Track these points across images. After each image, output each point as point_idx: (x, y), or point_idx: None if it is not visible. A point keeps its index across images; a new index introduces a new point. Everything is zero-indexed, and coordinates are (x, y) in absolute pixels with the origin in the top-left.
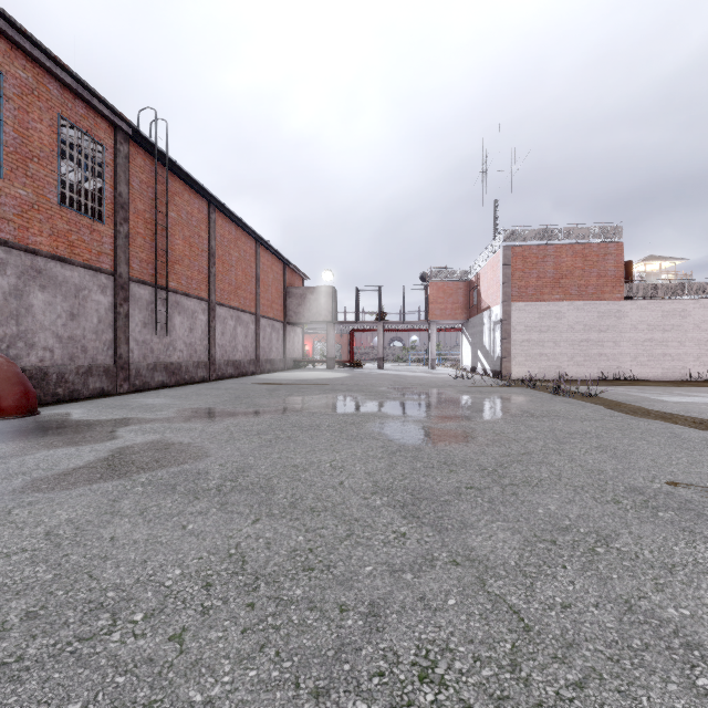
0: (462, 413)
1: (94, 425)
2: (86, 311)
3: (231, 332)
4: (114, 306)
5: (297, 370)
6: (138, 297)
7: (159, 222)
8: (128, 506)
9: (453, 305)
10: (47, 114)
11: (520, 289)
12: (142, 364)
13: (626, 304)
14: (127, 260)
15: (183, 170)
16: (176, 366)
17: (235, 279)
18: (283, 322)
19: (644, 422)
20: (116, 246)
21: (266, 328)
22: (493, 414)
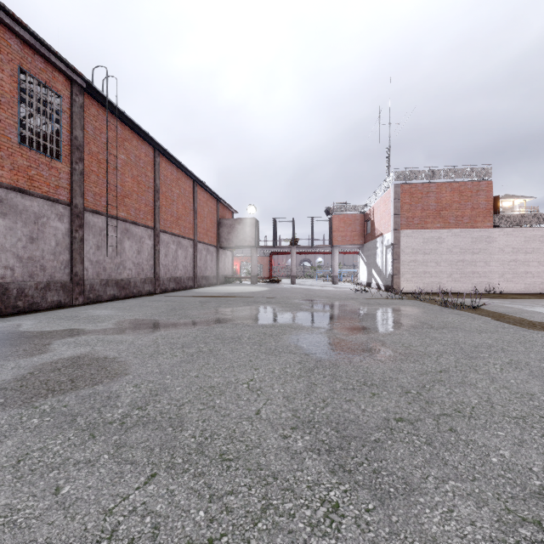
0: (369, 324)
1: (35, 337)
2: (45, 235)
3: (173, 254)
4: (70, 232)
5: (227, 284)
6: (92, 224)
7: (111, 163)
8: (8, 449)
9: (351, 233)
10: (7, 65)
11: (408, 219)
12: (95, 280)
13: (495, 231)
14: (82, 193)
15: (131, 120)
16: (126, 282)
17: (176, 211)
18: (216, 246)
19: (536, 333)
20: (72, 181)
21: (202, 251)
22: (396, 325)
